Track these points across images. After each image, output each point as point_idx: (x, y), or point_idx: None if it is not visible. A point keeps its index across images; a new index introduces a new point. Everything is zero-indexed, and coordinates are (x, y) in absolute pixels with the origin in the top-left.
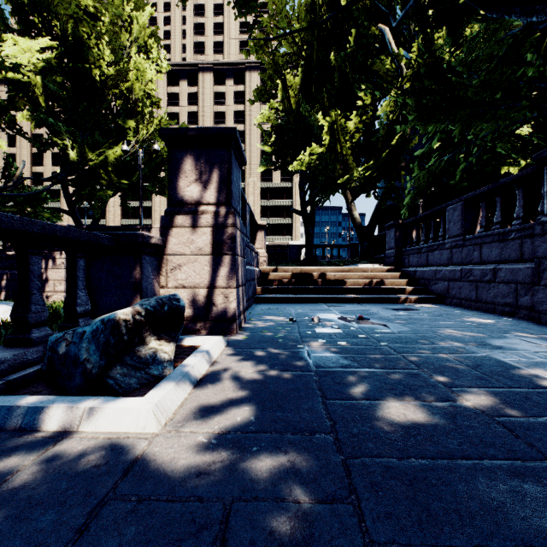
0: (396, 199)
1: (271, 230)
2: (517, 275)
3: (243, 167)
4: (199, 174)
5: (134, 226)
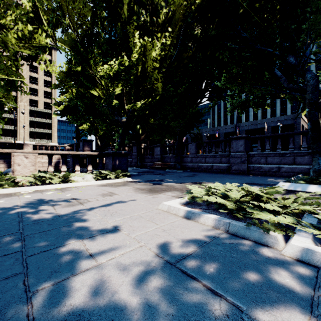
0: (111, 141)
1: (37, 135)
2: (131, 161)
3: (15, 94)
4: (88, 146)
5: (21, 143)
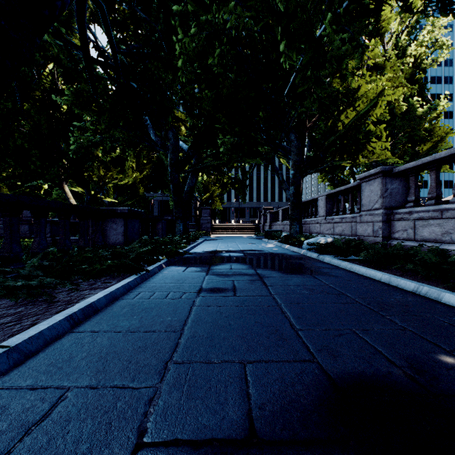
0: None
1: None
2: None
3: None
4: None
5: None
